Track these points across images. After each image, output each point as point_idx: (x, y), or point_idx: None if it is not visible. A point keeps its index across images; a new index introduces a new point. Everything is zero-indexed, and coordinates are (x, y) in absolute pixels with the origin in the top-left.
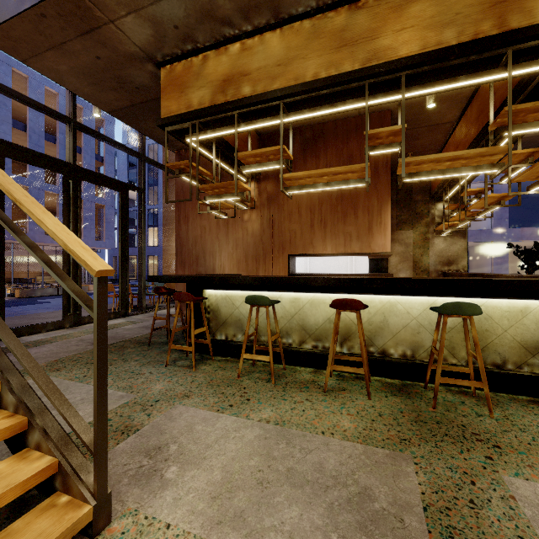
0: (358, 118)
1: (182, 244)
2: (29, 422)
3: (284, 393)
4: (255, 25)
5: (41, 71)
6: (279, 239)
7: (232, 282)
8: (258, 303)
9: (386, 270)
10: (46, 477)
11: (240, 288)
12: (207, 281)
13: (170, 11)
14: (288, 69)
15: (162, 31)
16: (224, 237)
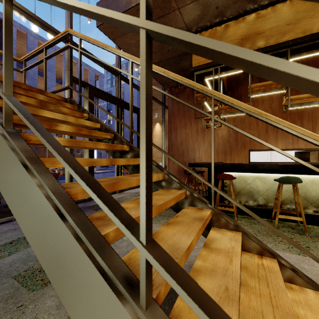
0: (303, 59)
1: (172, 144)
2: (278, 262)
3: None
4: (271, 0)
5: (119, 45)
6: (241, 140)
7: (259, 167)
8: (290, 182)
9: (308, 160)
10: None
11: (254, 171)
12: (239, 167)
13: None
14: (297, 26)
15: (206, 11)
16: (201, 140)
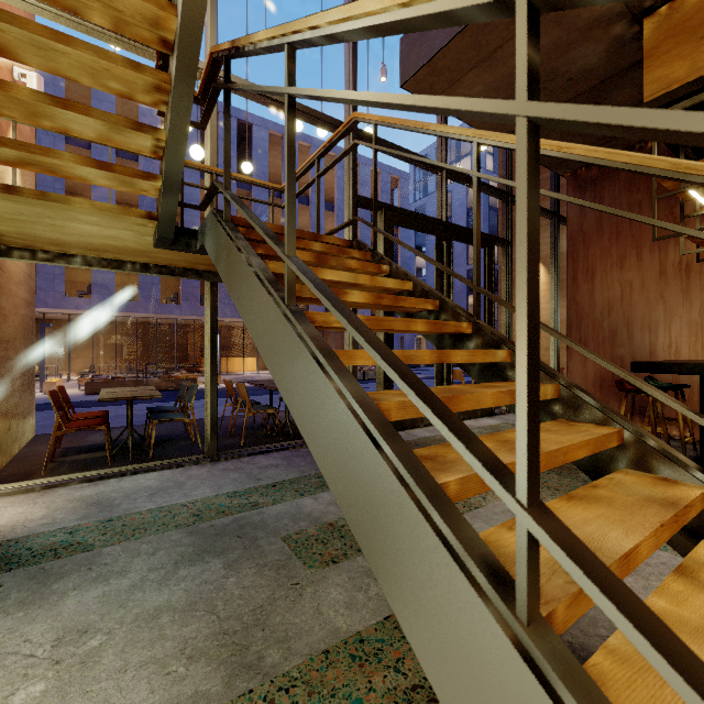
0: None
1: (580, 313)
2: None
3: None
4: None
5: None
6: None
7: None
8: None
9: None
10: None
11: None
12: None
13: None
14: None
15: None
16: (678, 296)
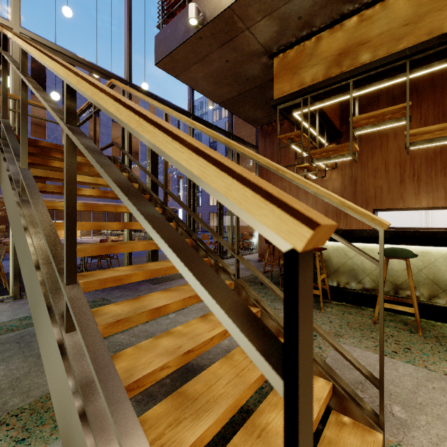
0: None
1: None
2: None
3: (445, 348)
4: None
5: (184, 81)
6: (362, 195)
7: (357, 235)
8: (397, 256)
9: None
10: (329, 397)
11: (356, 240)
12: None
13: (299, 5)
14: (418, 26)
15: (285, 25)
16: (303, 196)
